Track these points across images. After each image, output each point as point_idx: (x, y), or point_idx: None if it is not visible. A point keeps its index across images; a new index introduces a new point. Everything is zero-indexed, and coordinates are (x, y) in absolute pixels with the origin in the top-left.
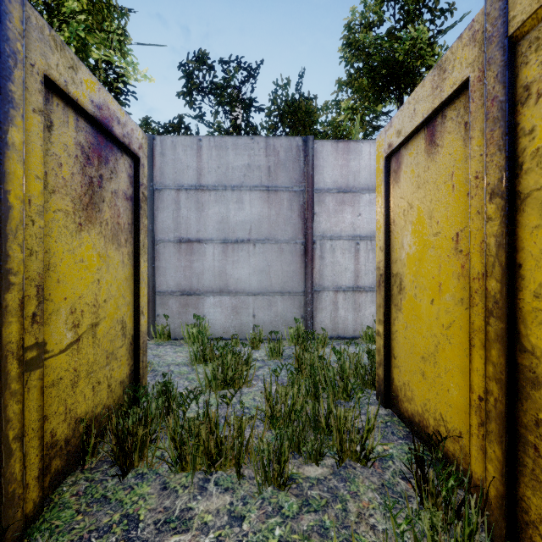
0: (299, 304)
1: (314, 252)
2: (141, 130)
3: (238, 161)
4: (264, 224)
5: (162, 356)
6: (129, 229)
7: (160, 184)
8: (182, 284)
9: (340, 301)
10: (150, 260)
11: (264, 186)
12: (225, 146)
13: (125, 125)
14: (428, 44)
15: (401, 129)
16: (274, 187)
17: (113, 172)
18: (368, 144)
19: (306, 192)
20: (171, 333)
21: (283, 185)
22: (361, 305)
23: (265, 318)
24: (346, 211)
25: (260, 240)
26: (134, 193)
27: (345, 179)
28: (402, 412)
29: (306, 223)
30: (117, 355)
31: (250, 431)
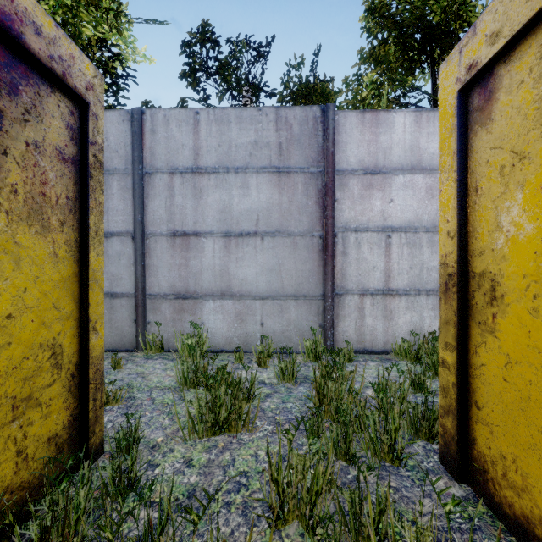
0: (316, 310)
1: (335, 247)
2: (90, 64)
3: (242, 137)
4: (274, 214)
5: (146, 376)
6: (70, 206)
7: (150, 166)
8: (177, 285)
9: (366, 307)
10: (139, 257)
11: (274, 167)
12: (227, 120)
13: (55, 44)
14: (470, 1)
15: (502, 27)
16: (286, 168)
17: (32, 112)
18: (402, 114)
19: (325, 174)
20: (164, 343)
21: (297, 166)
22: (393, 312)
23: (275, 327)
24: (375, 196)
25: (269, 233)
26: (80, 155)
27: (373, 158)
28: (498, 501)
29: (325, 212)
30: (40, 398)
31: (245, 531)
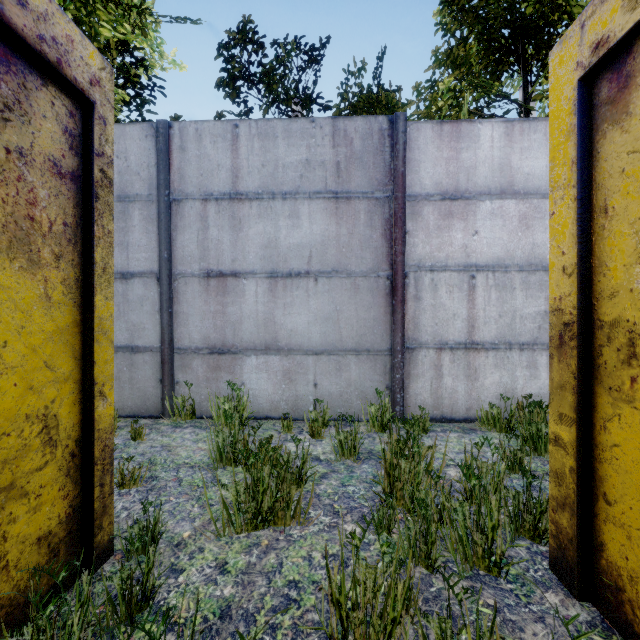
0: (383, 368)
1: (406, 290)
2: (96, 52)
3: (292, 155)
4: (331, 249)
5: (173, 449)
6: (69, 234)
7: (179, 192)
8: (211, 337)
9: (445, 365)
10: (165, 303)
11: (330, 192)
12: (273, 134)
13: (47, 20)
14: None
15: None
16: (346, 193)
17: (14, 109)
18: (490, 125)
19: (393, 199)
20: (196, 408)
21: (358, 190)
22: (478, 370)
23: (332, 389)
24: (455, 227)
25: (324, 273)
26: (82, 169)
27: (453, 180)
28: (639, 632)
29: (393, 247)
30: (27, 487)
31: None
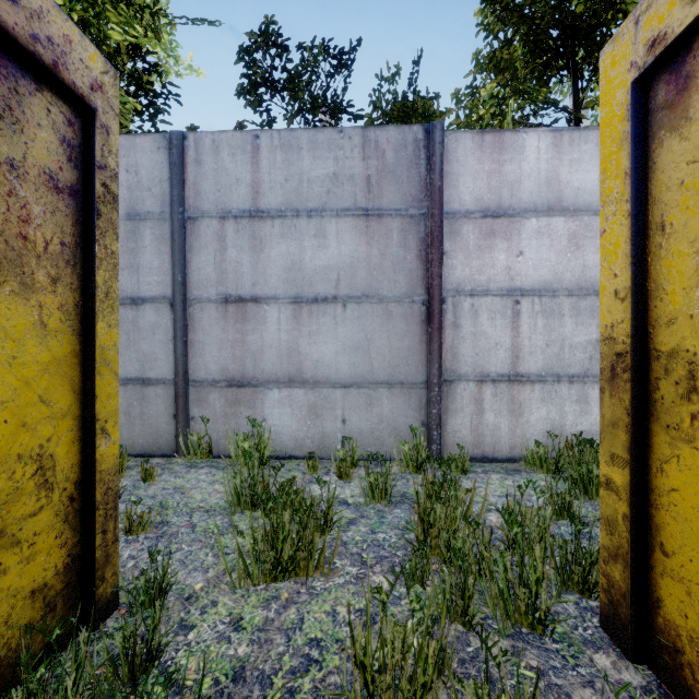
0: (418, 402)
1: (443, 317)
2: (98, 54)
3: (318, 169)
4: (360, 272)
5: (187, 491)
6: (67, 255)
7: (195, 209)
8: (229, 368)
9: (486, 399)
10: (179, 331)
11: (360, 209)
12: (297, 146)
13: (41, 18)
14: None
15: None
16: (377, 210)
17: (5, 116)
18: (536, 134)
19: (429, 217)
20: (213, 446)
21: (391, 207)
22: (522, 405)
23: (362, 425)
24: (498, 247)
25: (353, 298)
26: (82, 183)
27: (495, 195)
28: None
29: (429, 269)
30: (19, 534)
31: None
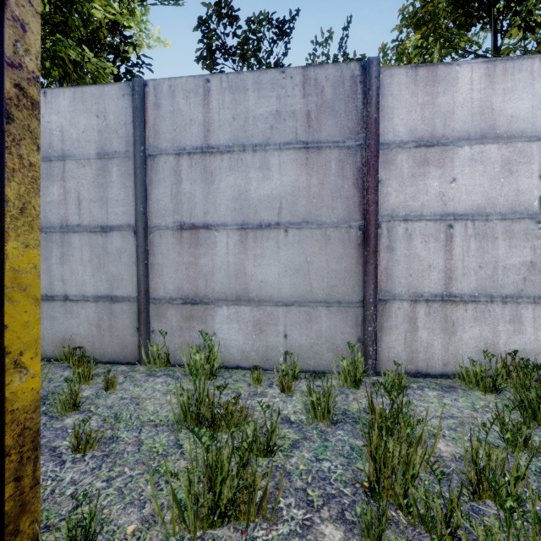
0: (354, 320)
1: (378, 241)
2: None
3: (262, 107)
4: (301, 200)
5: (142, 402)
6: None
7: (154, 148)
8: (184, 288)
9: (420, 317)
10: (141, 254)
11: (301, 142)
12: (243, 87)
13: None
14: None
15: None
16: (316, 143)
17: None
18: (469, 66)
19: (366, 147)
20: (170, 356)
21: (329, 139)
22: (455, 324)
23: (302, 340)
24: (431, 175)
25: (294, 224)
26: None
27: (428, 126)
28: None
29: (366, 196)
30: None
31: None
